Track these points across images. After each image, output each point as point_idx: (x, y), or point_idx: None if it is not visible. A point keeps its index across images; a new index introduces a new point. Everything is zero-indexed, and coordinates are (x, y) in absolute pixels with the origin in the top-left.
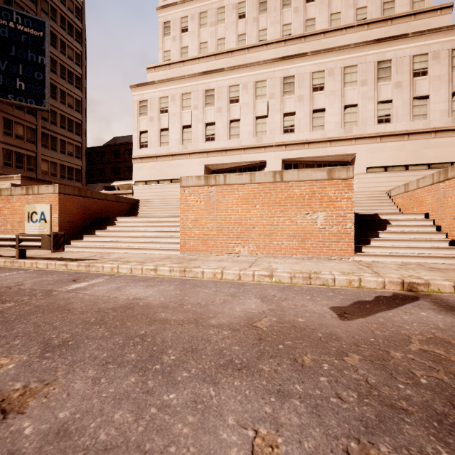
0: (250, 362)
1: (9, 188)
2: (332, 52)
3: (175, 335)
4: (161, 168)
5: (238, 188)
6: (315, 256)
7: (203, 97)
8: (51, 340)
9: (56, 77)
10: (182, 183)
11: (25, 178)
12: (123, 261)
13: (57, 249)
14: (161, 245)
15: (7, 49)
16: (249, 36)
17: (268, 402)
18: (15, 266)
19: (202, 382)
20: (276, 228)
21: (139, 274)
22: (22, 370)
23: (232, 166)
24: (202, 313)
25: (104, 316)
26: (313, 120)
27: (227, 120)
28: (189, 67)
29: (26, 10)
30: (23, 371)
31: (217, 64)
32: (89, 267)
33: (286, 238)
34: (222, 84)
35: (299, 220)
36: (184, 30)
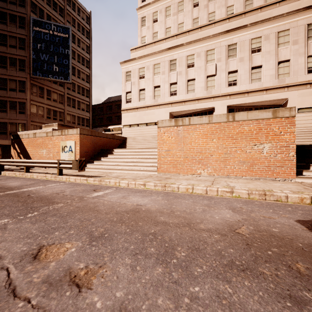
0: (249, 265)
1: (51, 131)
2: (267, 21)
3: (178, 235)
4: (140, 115)
5: (199, 127)
6: (261, 177)
7: (168, 65)
8: (93, 232)
9: (75, 61)
10: (158, 125)
11: (60, 125)
12: (121, 178)
13: (81, 169)
14: (144, 168)
15: (48, 47)
16: (201, 19)
17: (285, 306)
18: (57, 179)
19: (217, 279)
20: (229, 156)
21: (133, 187)
22: (81, 254)
23: (189, 112)
24: (190, 219)
25: (121, 216)
26: (251, 75)
27: (186, 80)
28: (158, 45)
29: (58, 22)
30: (82, 254)
31: (178, 41)
32: (101, 182)
33: (237, 163)
34: (181, 55)
35: (248, 150)
36: (155, 21)
